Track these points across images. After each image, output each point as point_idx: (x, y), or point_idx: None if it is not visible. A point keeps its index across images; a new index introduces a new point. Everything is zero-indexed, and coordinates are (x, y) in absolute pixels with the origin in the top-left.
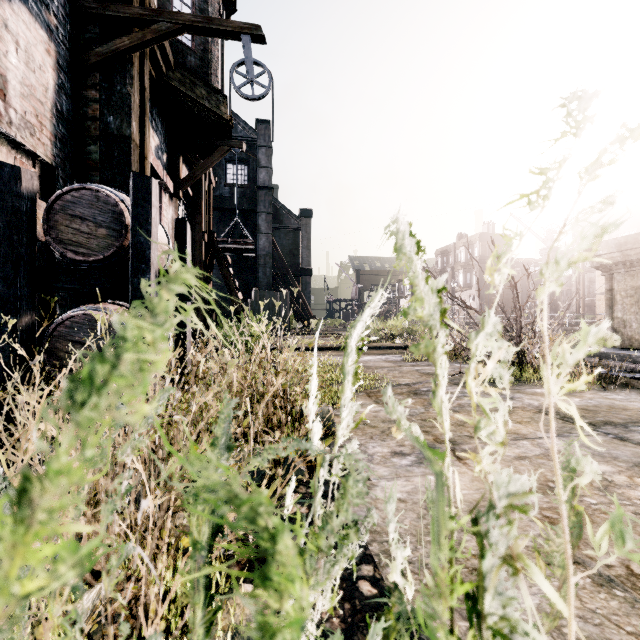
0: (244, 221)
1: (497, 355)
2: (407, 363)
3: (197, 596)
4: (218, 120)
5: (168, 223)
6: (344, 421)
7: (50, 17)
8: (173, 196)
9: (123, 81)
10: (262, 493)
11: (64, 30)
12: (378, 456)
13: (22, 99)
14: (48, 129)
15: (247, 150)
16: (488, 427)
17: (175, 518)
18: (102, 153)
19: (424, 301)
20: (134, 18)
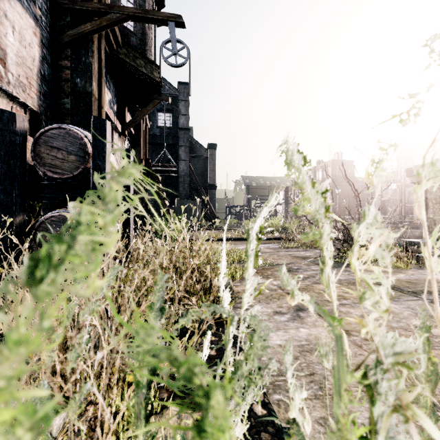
0: (170, 152)
1: (378, 240)
2: (282, 249)
3: (139, 424)
4: (152, 82)
5: (117, 153)
6: (248, 291)
7: (36, 10)
8: (121, 134)
9: (86, 54)
10: (197, 355)
11: (46, 19)
12: (264, 314)
13: (17, 66)
14: (35, 87)
15: (172, 103)
16: (372, 298)
17: (122, 358)
18: (72, 104)
19: (311, 200)
20: (94, 10)
